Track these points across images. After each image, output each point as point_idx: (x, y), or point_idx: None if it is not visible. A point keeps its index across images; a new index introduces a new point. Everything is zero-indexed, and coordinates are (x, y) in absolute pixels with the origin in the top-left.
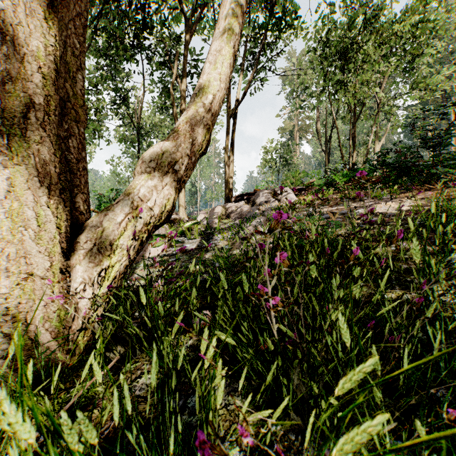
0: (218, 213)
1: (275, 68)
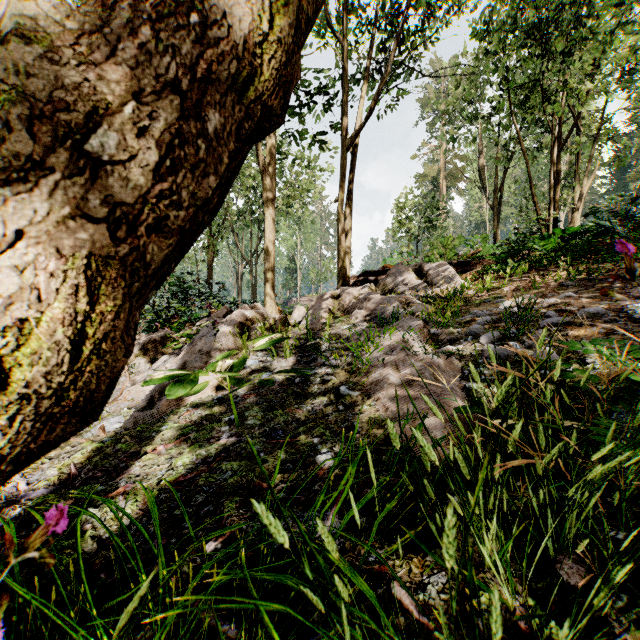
0: (327, 304)
1: (417, 74)
